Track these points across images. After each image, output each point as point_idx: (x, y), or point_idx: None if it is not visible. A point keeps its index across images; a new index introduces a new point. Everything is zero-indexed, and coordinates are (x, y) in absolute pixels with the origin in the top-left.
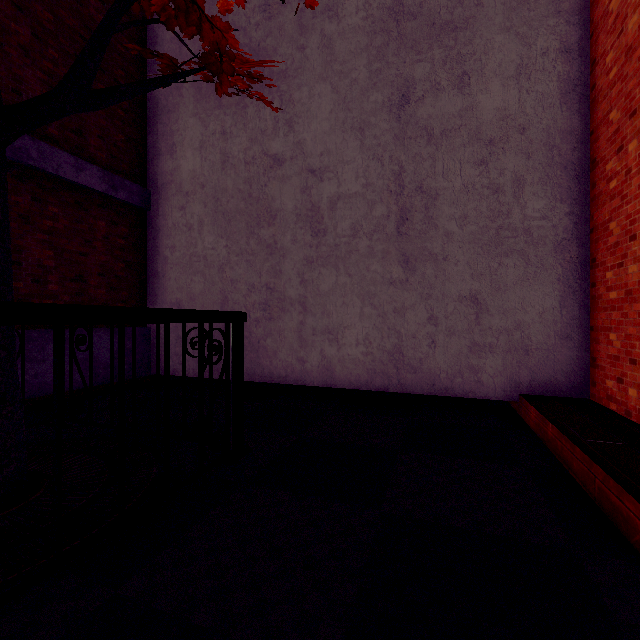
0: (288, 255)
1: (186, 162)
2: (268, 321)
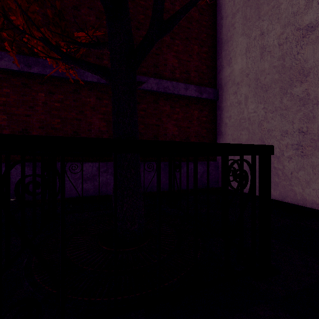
0: None
1: (237, 65)
2: (300, 157)
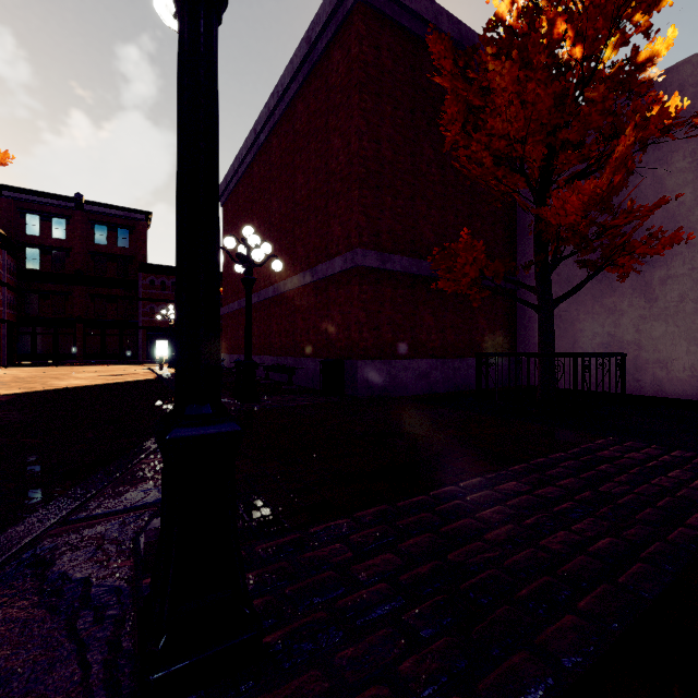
0: (625, 314)
1: None
2: None
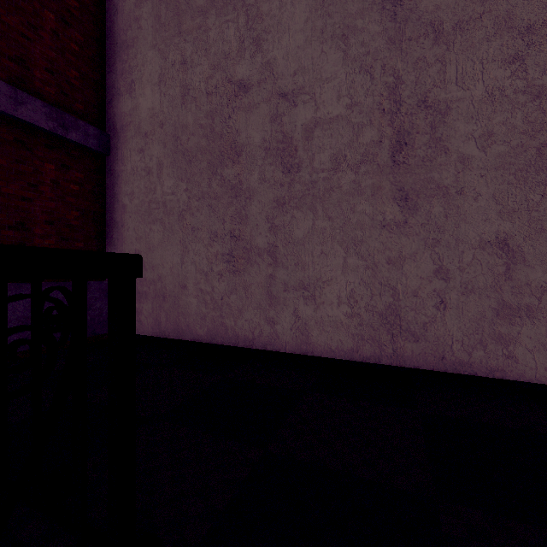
0: (255, 197)
1: (145, 100)
2: (232, 274)
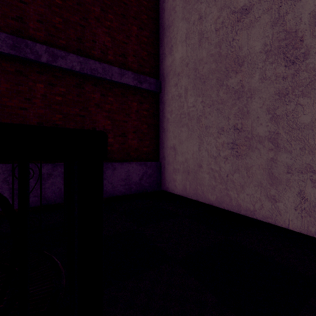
0: (256, 95)
1: (178, 53)
2: (235, 158)
